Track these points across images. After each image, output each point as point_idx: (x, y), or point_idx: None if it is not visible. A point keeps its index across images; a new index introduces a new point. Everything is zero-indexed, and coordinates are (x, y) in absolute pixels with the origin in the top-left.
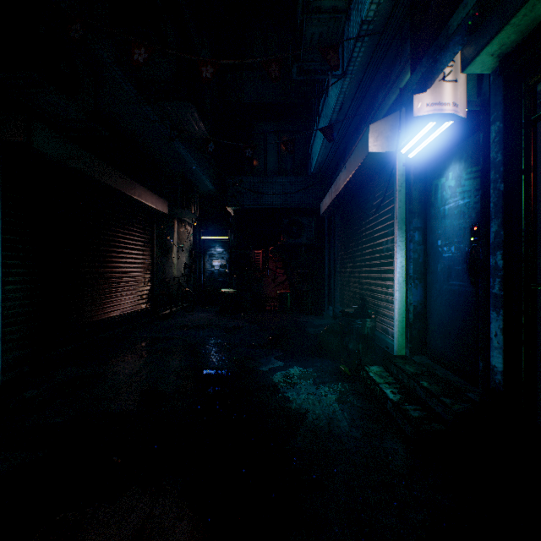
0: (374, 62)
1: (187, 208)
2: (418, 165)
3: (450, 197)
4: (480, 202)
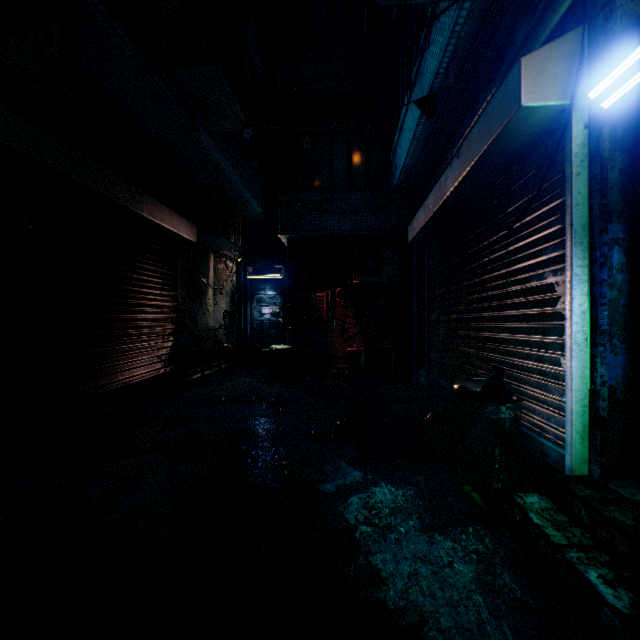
0: None
1: (224, 235)
2: (619, 122)
3: None
4: None
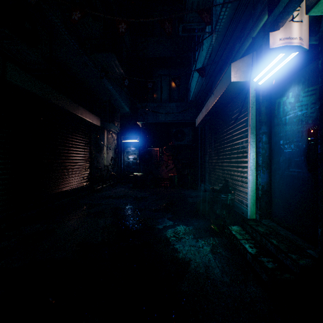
0: (234, 23)
1: (112, 122)
2: (265, 89)
3: (290, 110)
4: (319, 111)
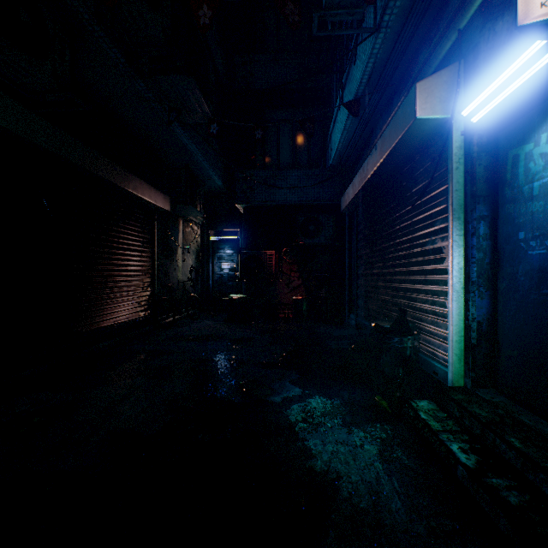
0: (418, 8)
1: (191, 205)
2: (484, 132)
3: (544, 169)
4: None
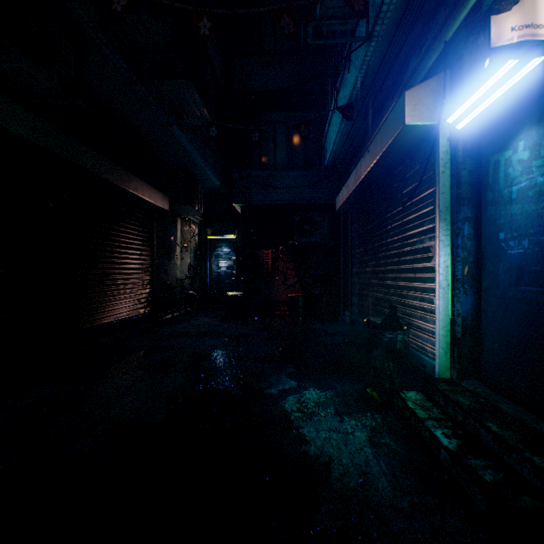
0: (408, 19)
1: (190, 204)
2: (469, 138)
3: (522, 174)
4: None
